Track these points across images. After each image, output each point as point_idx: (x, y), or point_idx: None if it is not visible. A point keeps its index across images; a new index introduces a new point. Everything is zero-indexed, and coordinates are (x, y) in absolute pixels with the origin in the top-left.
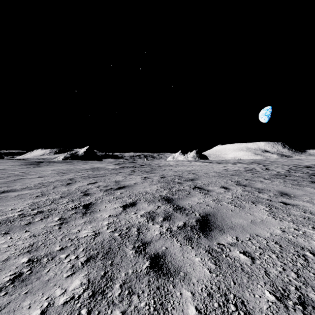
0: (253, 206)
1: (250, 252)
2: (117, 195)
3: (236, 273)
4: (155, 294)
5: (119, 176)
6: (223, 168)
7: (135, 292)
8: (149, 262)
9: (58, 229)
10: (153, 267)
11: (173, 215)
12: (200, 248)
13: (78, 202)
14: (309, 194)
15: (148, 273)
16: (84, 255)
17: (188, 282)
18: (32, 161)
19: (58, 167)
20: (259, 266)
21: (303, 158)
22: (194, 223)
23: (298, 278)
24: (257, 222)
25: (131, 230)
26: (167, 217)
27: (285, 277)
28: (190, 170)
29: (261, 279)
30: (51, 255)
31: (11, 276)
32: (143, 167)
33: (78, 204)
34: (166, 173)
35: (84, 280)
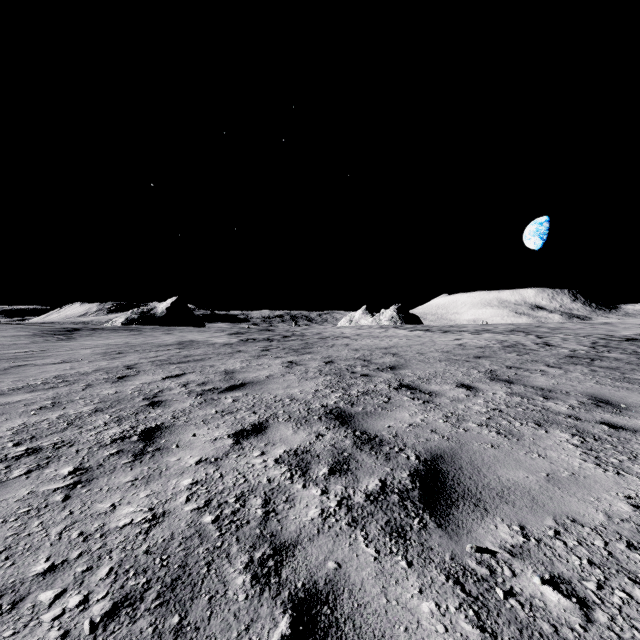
0: (541, 435)
1: (570, 578)
2: (225, 404)
3: None
4: None
5: (235, 361)
6: (454, 341)
7: None
8: (290, 618)
9: (62, 502)
10: None
11: (355, 460)
12: (429, 566)
13: (133, 422)
14: None
15: None
16: (107, 592)
17: None
18: (57, 328)
19: (110, 340)
20: (608, 634)
21: (615, 322)
22: (406, 483)
23: None
24: (561, 478)
25: (248, 505)
26: (338, 464)
27: None
28: (387, 346)
29: None
30: (14, 592)
31: None
32: (289, 339)
33: (129, 430)
34: (336, 353)
35: None
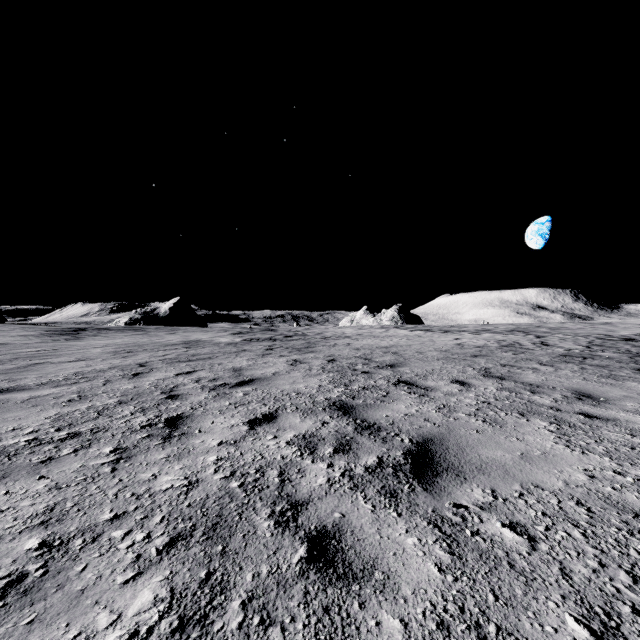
0: (522, 423)
1: (525, 524)
2: (237, 398)
3: (497, 573)
4: (321, 624)
5: (241, 359)
6: (454, 341)
7: (275, 620)
8: (307, 547)
9: (111, 473)
10: (314, 561)
11: (356, 442)
12: (415, 516)
13: (156, 412)
14: (636, 396)
15: (305, 575)
16: (164, 531)
17: (394, 596)
18: (63, 328)
19: (117, 340)
20: (546, 557)
21: (616, 322)
22: (400, 459)
23: (636, 586)
24: (533, 456)
25: (267, 475)
26: (342, 445)
27: (607, 582)
28: (387, 345)
29: (554, 587)
30: (92, 531)
31: (0, 582)
32: (292, 339)
33: (154, 419)
34: (338, 352)
35: (162, 592)
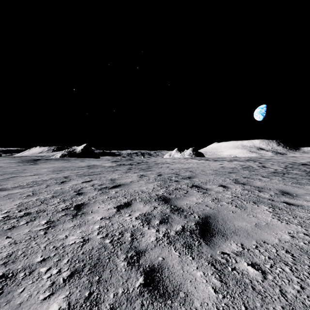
0: (255, 207)
1: (259, 263)
2: (111, 194)
3: (246, 293)
4: None
5: (115, 174)
6: (219, 165)
7: None
8: (143, 277)
9: (44, 235)
10: (147, 285)
11: (171, 218)
12: (201, 259)
13: (70, 202)
14: None
15: (142, 294)
16: (68, 268)
17: (190, 307)
18: (29, 159)
19: (55, 165)
20: (272, 283)
21: (298, 156)
22: (193, 227)
23: None
24: (261, 225)
25: (124, 236)
26: (163, 219)
27: (306, 298)
28: (187, 167)
29: (277, 301)
30: (30, 268)
31: None
32: (140, 164)
33: (69, 205)
34: (163, 171)
35: (63, 304)
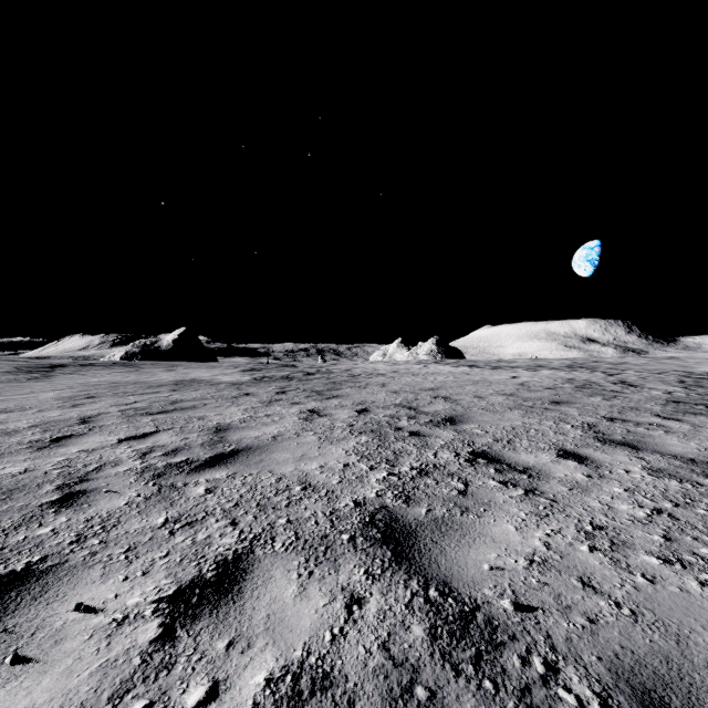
0: None
1: None
2: (188, 501)
3: None
4: None
5: (236, 409)
6: (513, 380)
7: None
8: None
9: None
10: None
11: None
12: None
13: None
14: None
15: None
16: None
17: None
18: (38, 364)
19: (93, 379)
20: None
21: (682, 356)
22: None
23: None
24: None
25: None
26: None
27: None
28: (433, 386)
29: None
30: None
31: None
32: (312, 378)
33: None
34: (371, 397)
35: None
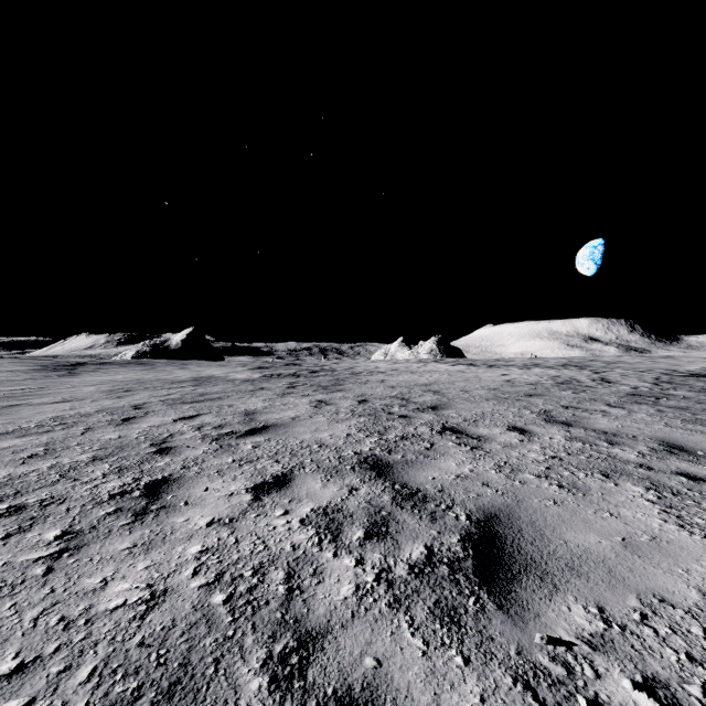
0: (610, 488)
1: (668, 681)
2: (244, 451)
3: None
4: None
5: (256, 400)
6: (502, 377)
7: None
8: None
9: (42, 577)
10: None
11: (395, 520)
12: (491, 664)
13: (136, 474)
14: None
15: None
16: (86, 702)
17: None
18: (59, 362)
19: (118, 376)
20: None
21: (678, 355)
22: (457, 550)
23: None
24: (640, 543)
25: (268, 580)
26: (376, 526)
27: None
28: (427, 382)
29: None
30: None
31: None
32: (318, 375)
33: (130, 483)
34: (371, 391)
35: None
